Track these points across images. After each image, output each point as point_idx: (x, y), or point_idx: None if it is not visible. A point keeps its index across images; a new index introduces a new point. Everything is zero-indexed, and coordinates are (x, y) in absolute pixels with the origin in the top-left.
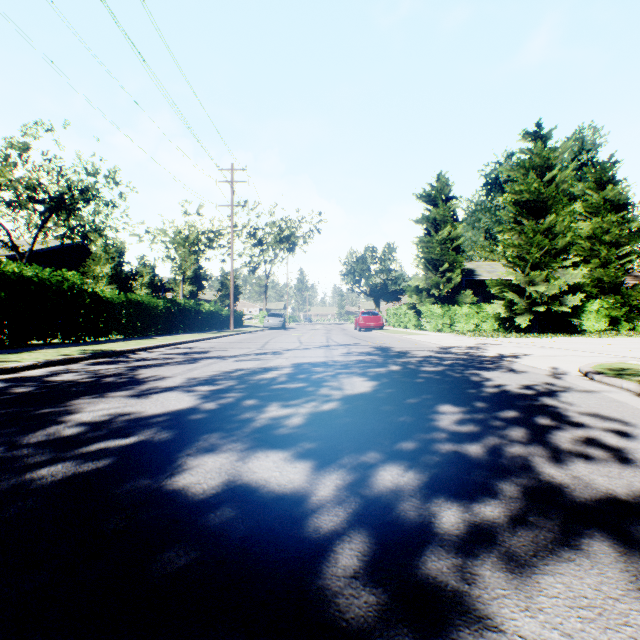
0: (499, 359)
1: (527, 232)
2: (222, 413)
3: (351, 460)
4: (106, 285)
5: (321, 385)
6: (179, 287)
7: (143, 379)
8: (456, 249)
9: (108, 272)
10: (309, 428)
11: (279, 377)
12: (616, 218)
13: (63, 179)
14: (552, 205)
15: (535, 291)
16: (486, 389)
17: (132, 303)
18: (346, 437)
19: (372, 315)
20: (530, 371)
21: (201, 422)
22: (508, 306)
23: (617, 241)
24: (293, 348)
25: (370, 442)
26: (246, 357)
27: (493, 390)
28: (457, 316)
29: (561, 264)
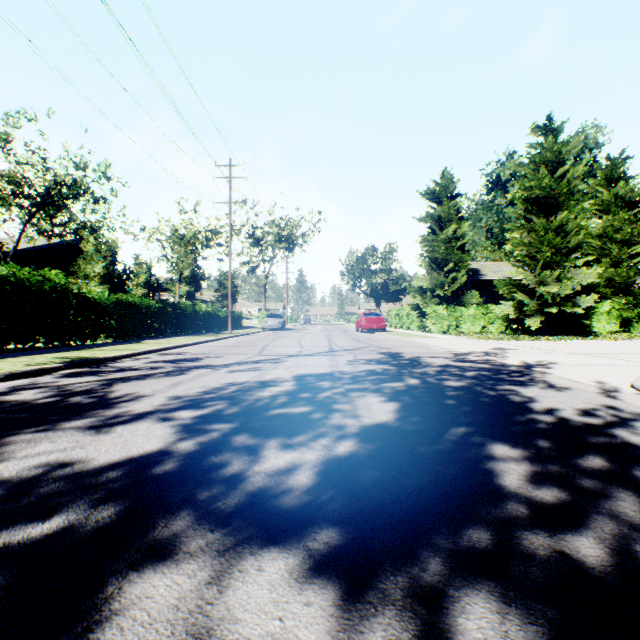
0: (528, 369)
1: (538, 230)
2: (201, 462)
3: (400, 581)
4: (98, 285)
5: (330, 409)
6: (176, 287)
7: (115, 399)
8: (461, 248)
9: (100, 272)
10: (323, 494)
11: (279, 396)
12: (628, 216)
13: (49, 172)
14: (564, 202)
15: (545, 291)
16: (538, 416)
17: (122, 304)
18: (380, 516)
19: (375, 316)
20: (574, 387)
21: (168, 481)
22: (517, 307)
23: (629, 240)
24: (294, 354)
25: (420, 529)
26: (241, 366)
27: (547, 418)
28: (463, 317)
29: (574, 263)
